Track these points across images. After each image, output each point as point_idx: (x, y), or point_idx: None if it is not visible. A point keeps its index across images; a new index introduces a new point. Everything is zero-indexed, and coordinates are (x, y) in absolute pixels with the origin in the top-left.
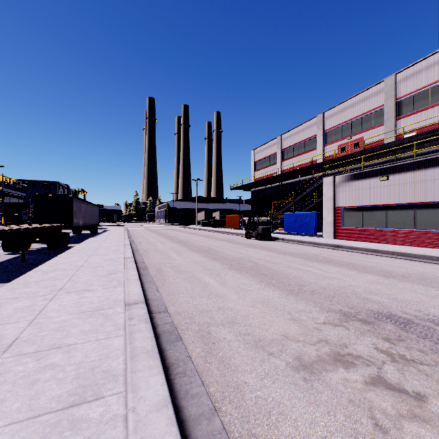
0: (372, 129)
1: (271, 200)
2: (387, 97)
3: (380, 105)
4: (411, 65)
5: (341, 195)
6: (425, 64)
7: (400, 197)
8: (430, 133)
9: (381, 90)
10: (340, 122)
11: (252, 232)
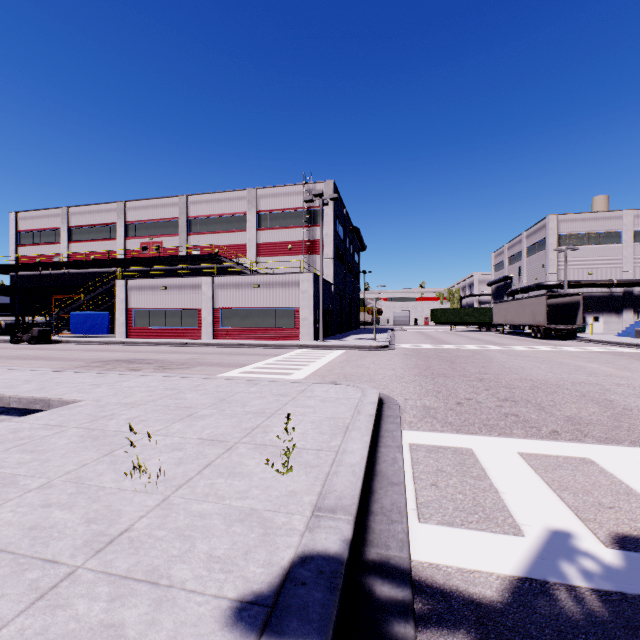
0: (171, 237)
1: (51, 293)
2: (181, 212)
3: (177, 217)
4: (197, 194)
5: (134, 298)
6: (206, 198)
7: (174, 304)
8: (202, 256)
9: (177, 204)
10: (143, 219)
11: (22, 336)
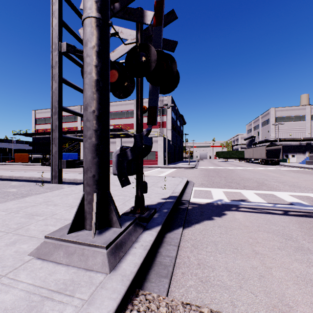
0: None
1: (50, 145)
2: None
3: None
4: (112, 102)
5: None
6: (116, 103)
7: None
8: (115, 129)
9: None
10: None
11: (45, 163)
